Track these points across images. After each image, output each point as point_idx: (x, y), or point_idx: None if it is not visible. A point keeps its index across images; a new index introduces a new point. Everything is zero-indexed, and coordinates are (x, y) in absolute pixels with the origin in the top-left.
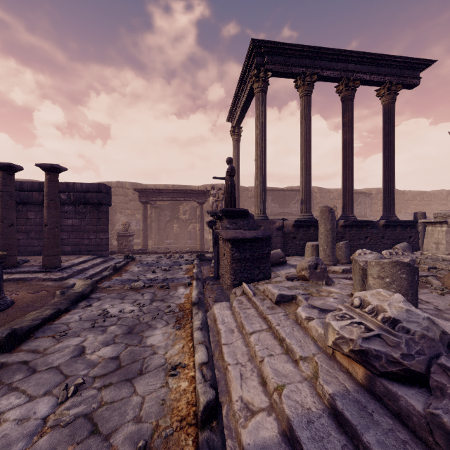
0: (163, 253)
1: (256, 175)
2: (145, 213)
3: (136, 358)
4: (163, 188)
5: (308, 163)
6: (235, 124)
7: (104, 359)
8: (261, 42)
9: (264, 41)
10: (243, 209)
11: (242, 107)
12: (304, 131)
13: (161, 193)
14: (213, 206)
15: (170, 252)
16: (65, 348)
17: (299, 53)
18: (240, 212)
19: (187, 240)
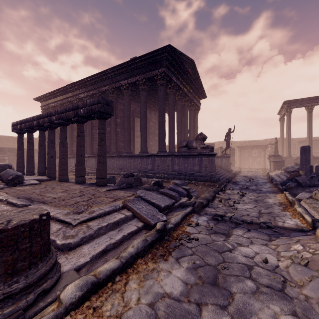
0: (248, 168)
1: (286, 142)
2: (240, 154)
3: (257, 174)
4: (243, 142)
5: (310, 137)
6: (281, 117)
7: (253, 174)
8: (288, 101)
9: (289, 100)
10: (278, 154)
11: (283, 114)
12: (308, 126)
13: (246, 147)
14: (270, 151)
15: (251, 168)
16: (246, 173)
17: (305, 99)
18: (277, 155)
19: (256, 165)
